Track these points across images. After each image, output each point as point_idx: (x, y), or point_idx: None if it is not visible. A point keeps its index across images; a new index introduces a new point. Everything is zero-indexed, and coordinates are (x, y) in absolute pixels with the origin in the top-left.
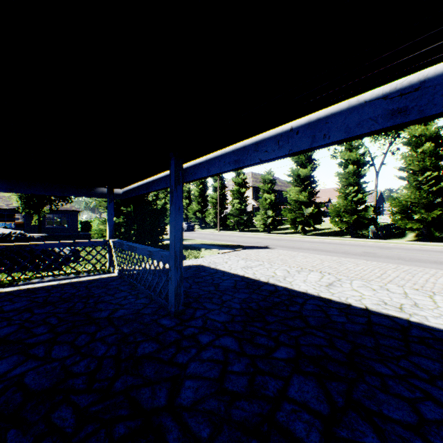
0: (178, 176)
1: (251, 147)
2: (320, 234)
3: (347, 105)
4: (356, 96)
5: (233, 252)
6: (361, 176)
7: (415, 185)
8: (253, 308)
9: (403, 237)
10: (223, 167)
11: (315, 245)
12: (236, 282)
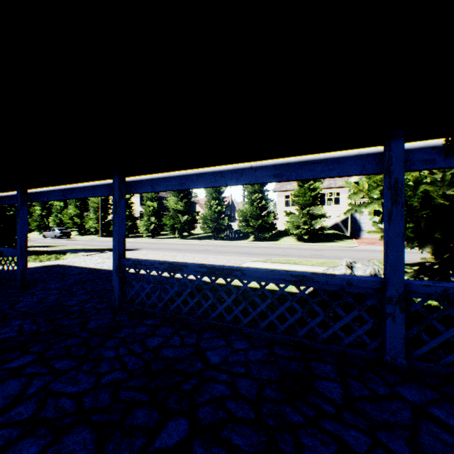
0: (24, 200)
1: (71, 190)
2: (196, 238)
3: (103, 183)
4: (105, 180)
5: (99, 254)
6: (222, 192)
7: (251, 202)
8: (83, 280)
9: (248, 239)
10: (57, 197)
11: (178, 246)
12: (83, 271)
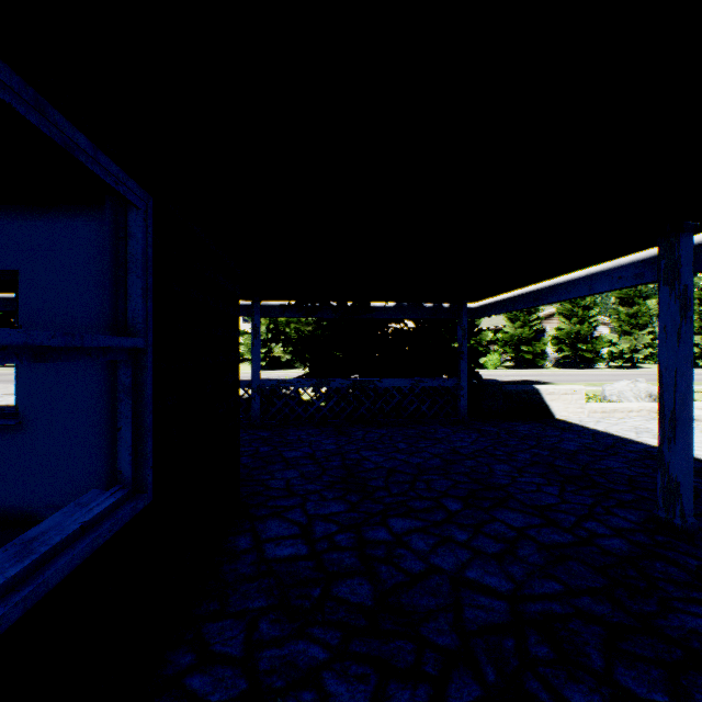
0: None
1: None
2: None
3: None
4: None
5: None
6: None
7: None
8: None
9: None
10: None
11: None
12: None
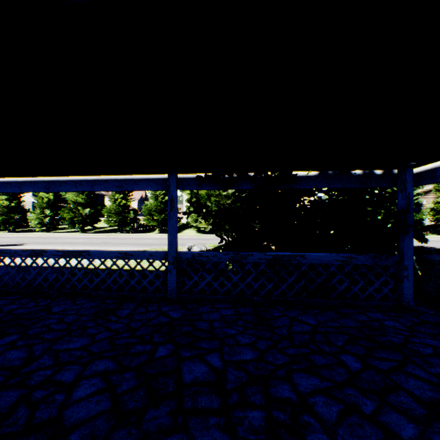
0: None
1: None
2: (101, 232)
3: None
4: None
5: None
6: None
7: (155, 197)
8: None
9: (154, 231)
10: None
11: (75, 240)
12: None
